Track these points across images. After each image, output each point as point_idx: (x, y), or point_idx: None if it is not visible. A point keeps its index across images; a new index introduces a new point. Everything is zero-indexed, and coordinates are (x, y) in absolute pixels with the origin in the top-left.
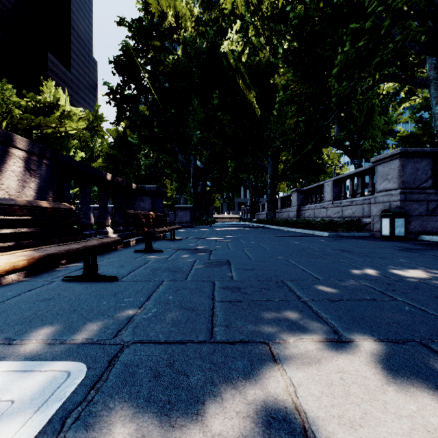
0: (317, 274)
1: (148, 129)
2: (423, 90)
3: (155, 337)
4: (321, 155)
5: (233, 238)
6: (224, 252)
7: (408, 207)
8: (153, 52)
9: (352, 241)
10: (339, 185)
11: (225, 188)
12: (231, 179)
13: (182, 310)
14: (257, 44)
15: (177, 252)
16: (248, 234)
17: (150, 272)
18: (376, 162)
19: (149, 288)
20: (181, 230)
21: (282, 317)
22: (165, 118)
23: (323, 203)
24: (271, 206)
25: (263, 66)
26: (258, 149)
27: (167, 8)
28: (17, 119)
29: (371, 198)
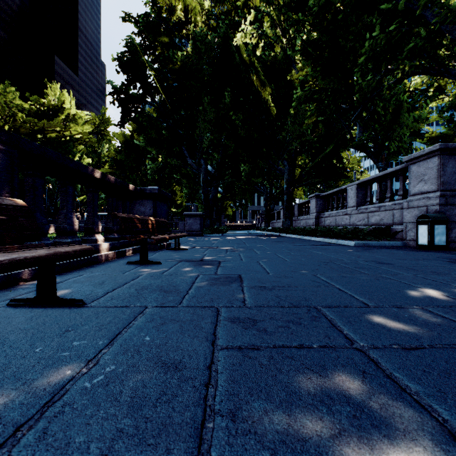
0: (362, 297)
1: (155, 131)
2: (453, 87)
3: (79, 451)
4: (342, 158)
5: (246, 247)
6: (235, 265)
7: (450, 212)
8: (161, 49)
9: (386, 252)
10: (363, 189)
11: (238, 194)
12: (244, 185)
13: (157, 368)
14: (273, 37)
15: (178, 264)
16: (263, 243)
17: (134, 293)
18: (409, 161)
19: (121, 320)
20: (189, 239)
21: (335, 388)
22: (173, 120)
23: (345, 209)
24: (287, 213)
25: (278, 62)
26: (273, 152)
27: (175, 1)
28: (20, 123)
29: (403, 203)
